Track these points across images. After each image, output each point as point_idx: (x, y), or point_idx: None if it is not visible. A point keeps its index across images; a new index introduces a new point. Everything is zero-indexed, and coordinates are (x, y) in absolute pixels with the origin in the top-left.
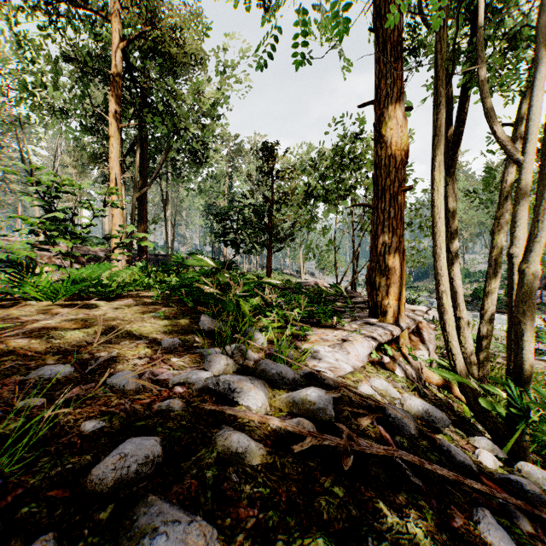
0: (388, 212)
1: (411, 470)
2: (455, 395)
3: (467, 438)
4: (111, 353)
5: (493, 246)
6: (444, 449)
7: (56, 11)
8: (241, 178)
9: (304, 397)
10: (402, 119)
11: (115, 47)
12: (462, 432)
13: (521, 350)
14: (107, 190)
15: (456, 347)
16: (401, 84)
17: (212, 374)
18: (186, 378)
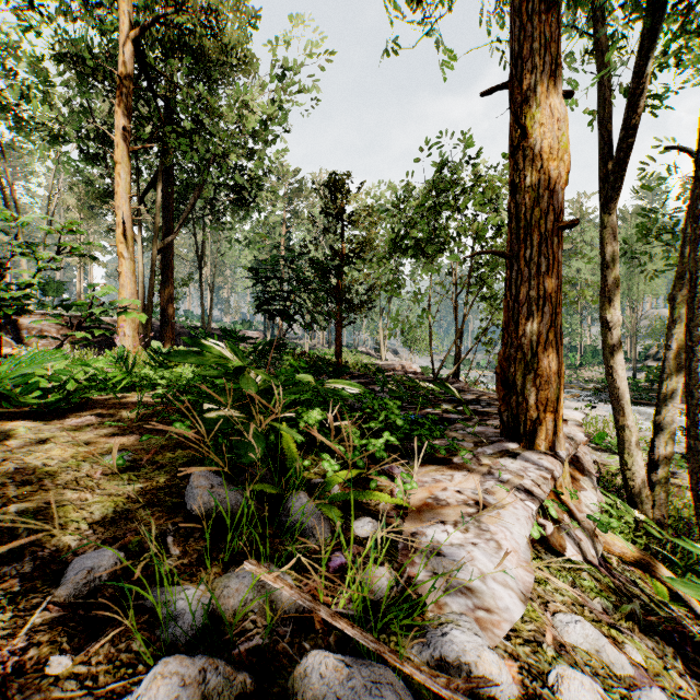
0: (537, 265)
1: None
2: (654, 576)
3: None
4: None
5: (674, 319)
6: None
7: None
8: (303, 227)
9: None
10: (560, 108)
11: (123, 38)
12: None
13: None
14: (63, 225)
15: None
16: (558, 49)
17: None
18: None
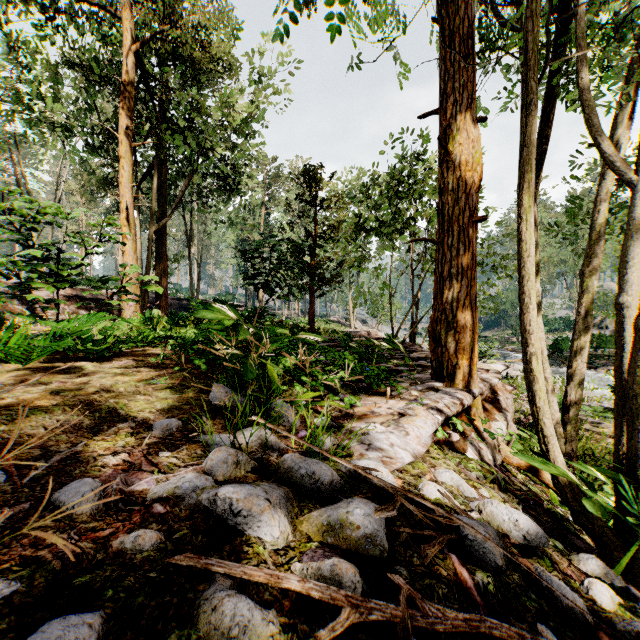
0: (457, 249)
1: (503, 638)
2: (541, 479)
3: (567, 555)
4: (75, 446)
5: (583, 290)
6: (542, 584)
7: (55, 6)
8: (280, 209)
9: (343, 517)
10: (474, 132)
11: (126, 50)
12: (560, 544)
13: (637, 432)
14: (103, 221)
15: (549, 427)
16: (473, 87)
17: (212, 479)
18: (174, 488)
